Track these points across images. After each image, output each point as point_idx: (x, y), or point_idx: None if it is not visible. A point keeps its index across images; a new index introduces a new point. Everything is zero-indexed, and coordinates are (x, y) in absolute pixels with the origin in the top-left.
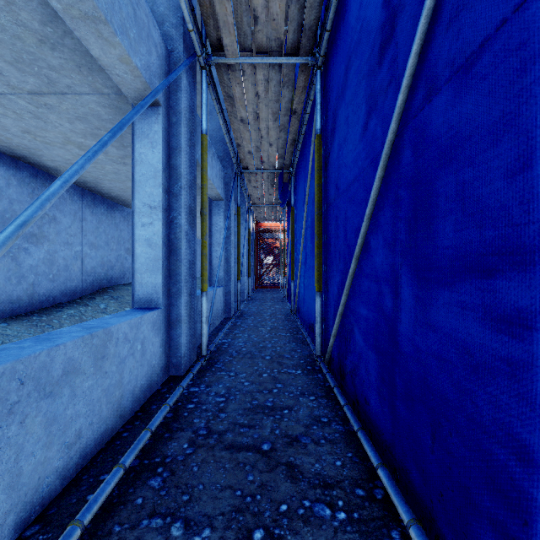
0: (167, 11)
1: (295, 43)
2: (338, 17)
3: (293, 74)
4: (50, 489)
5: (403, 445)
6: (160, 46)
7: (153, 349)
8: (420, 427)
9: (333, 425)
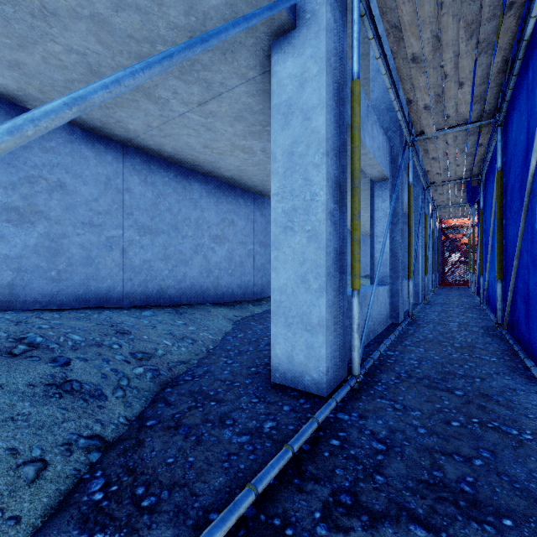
0: (390, 125)
1: (478, 117)
2: (511, 104)
3: (477, 129)
4: (371, 336)
5: (530, 338)
6: (389, 149)
7: (387, 304)
8: (533, 325)
9: (500, 346)
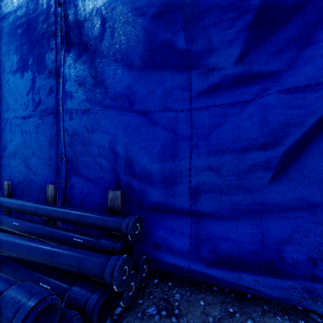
0: None
1: None
2: None
3: None
4: None
5: None
6: None
7: None
8: None
9: None
